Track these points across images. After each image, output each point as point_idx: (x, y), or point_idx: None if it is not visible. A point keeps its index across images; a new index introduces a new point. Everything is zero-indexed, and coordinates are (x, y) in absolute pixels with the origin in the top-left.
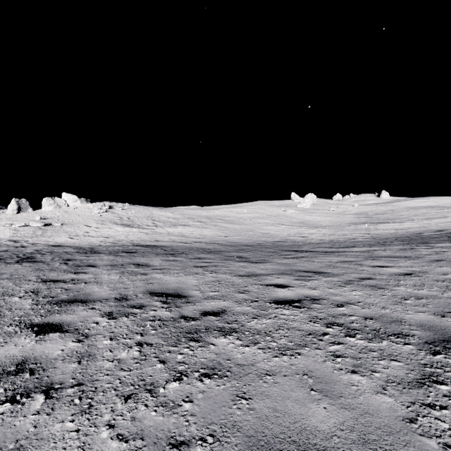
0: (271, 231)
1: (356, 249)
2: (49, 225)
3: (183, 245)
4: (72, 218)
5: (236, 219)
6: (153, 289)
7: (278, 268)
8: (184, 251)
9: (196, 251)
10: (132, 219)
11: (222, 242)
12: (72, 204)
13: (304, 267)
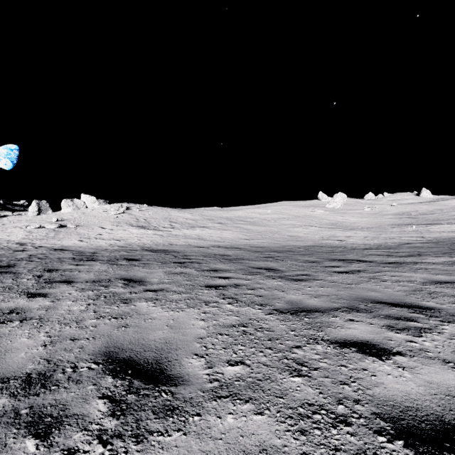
0: (300, 233)
1: (430, 259)
2: (64, 226)
3: (199, 250)
4: (88, 219)
5: (259, 220)
6: (119, 345)
7: (336, 293)
8: (198, 259)
9: (213, 258)
10: (149, 220)
11: (244, 247)
12: (91, 206)
13: (378, 292)
